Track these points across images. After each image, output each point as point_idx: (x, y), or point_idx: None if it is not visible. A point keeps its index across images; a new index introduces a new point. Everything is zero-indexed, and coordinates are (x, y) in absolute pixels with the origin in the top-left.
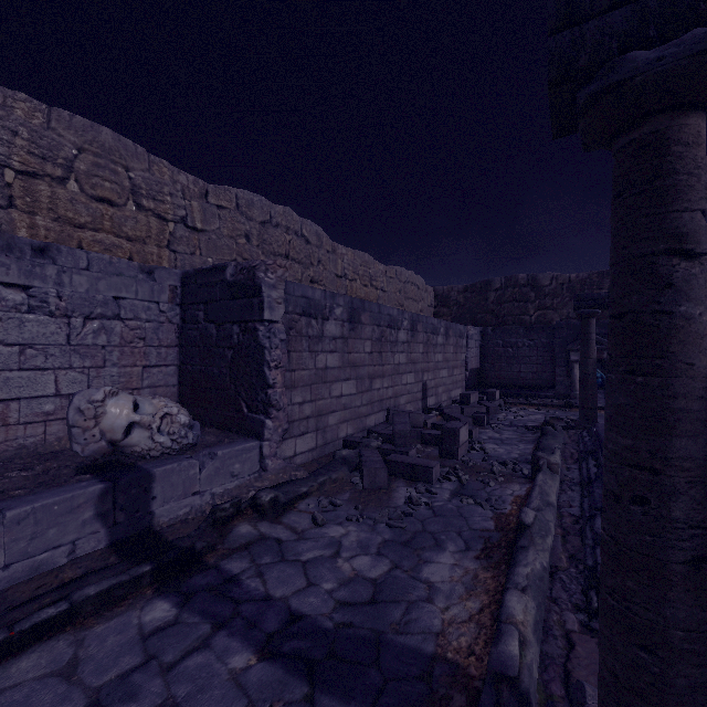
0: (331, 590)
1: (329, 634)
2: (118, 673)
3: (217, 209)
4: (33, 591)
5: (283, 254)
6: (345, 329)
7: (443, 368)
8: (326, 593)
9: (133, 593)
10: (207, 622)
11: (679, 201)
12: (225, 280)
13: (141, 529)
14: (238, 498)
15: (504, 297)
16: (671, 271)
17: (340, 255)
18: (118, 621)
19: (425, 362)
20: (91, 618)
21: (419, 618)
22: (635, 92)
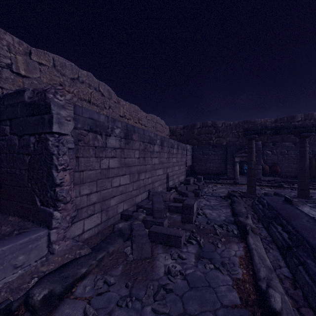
0: None
1: None
2: None
3: (38, 64)
4: None
5: (86, 100)
6: (122, 143)
7: (176, 165)
8: None
9: None
10: None
11: None
12: (24, 101)
13: None
14: (7, 301)
15: (201, 132)
16: None
17: (122, 105)
18: None
19: (168, 163)
20: None
21: None
22: None
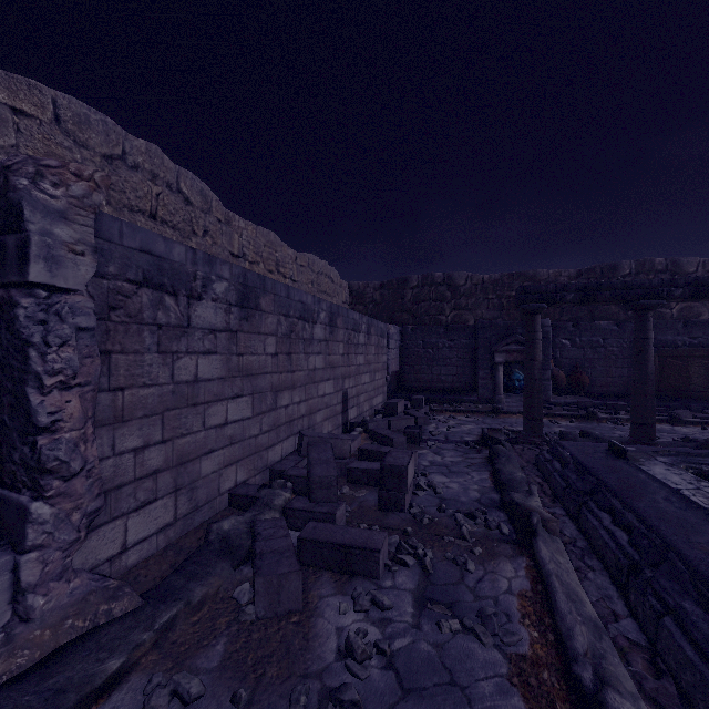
0: None
1: None
2: None
3: (11, 113)
4: None
5: (146, 211)
6: (232, 317)
7: (365, 372)
8: None
9: None
10: None
11: None
12: None
13: None
14: None
15: (421, 296)
16: None
17: (237, 229)
18: None
19: (346, 366)
20: None
21: None
22: None
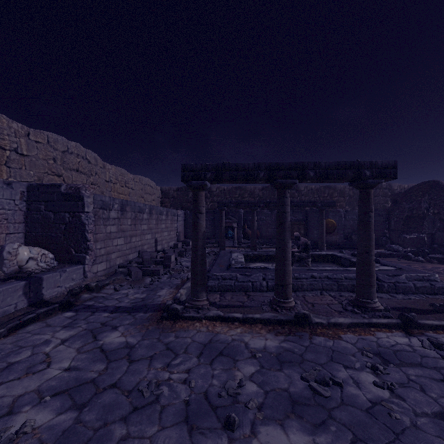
0: (128, 301)
1: (131, 307)
2: (67, 323)
3: (35, 143)
4: (8, 318)
5: (75, 169)
6: (119, 214)
7: (165, 231)
8: (127, 302)
9: (54, 313)
10: (89, 312)
11: (199, 205)
12: (61, 191)
13: (39, 300)
14: (80, 286)
15: None
16: (198, 216)
17: (108, 169)
18: (55, 318)
19: (156, 229)
20: (43, 319)
21: (156, 300)
22: (193, 187)
